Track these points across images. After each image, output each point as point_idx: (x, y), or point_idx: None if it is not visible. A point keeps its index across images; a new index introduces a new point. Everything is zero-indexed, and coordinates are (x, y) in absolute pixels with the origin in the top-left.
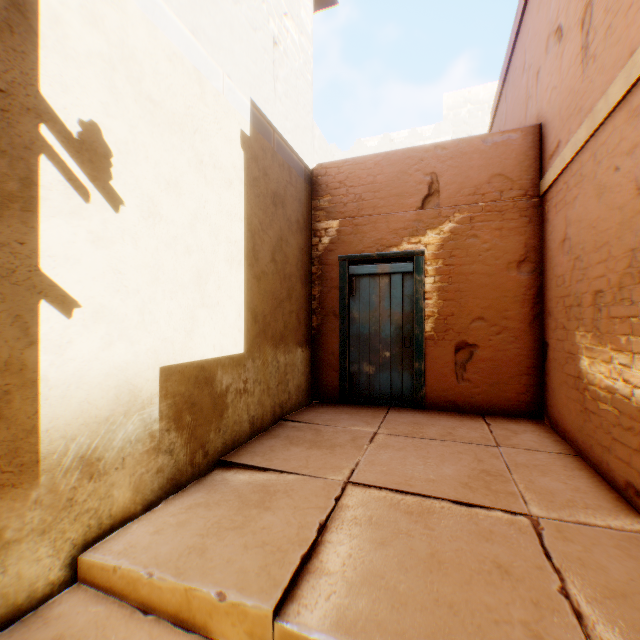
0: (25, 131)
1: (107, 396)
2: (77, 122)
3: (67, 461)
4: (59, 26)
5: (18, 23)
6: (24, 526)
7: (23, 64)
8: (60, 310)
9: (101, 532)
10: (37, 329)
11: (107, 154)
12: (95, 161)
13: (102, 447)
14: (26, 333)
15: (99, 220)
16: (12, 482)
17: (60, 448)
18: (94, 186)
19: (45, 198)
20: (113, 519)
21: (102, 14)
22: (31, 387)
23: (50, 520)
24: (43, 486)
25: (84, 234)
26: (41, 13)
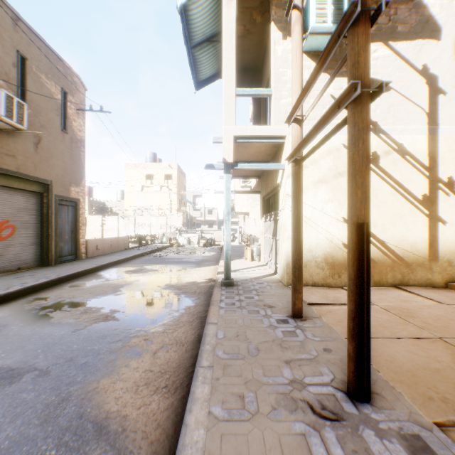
0: (435, 186)
1: (452, 246)
2: (445, 178)
3: (443, 259)
4: (441, 158)
5: (433, 164)
6: (434, 270)
7: (434, 172)
8: (441, 224)
9: (451, 281)
10: (437, 228)
11: (452, 182)
12: (449, 186)
13: (451, 259)
14: (435, 229)
15: (450, 200)
16: (432, 259)
17: (441, 256)
18: (449, 192)
19: (438, 199)
20: (454, 280)
21: (451, 147)
22: (436, 241)
23: (439, 271)
24: (438, 263)
25: (447, 205)
26: (437, 159)
